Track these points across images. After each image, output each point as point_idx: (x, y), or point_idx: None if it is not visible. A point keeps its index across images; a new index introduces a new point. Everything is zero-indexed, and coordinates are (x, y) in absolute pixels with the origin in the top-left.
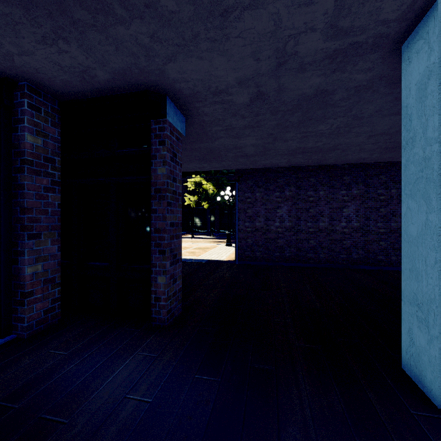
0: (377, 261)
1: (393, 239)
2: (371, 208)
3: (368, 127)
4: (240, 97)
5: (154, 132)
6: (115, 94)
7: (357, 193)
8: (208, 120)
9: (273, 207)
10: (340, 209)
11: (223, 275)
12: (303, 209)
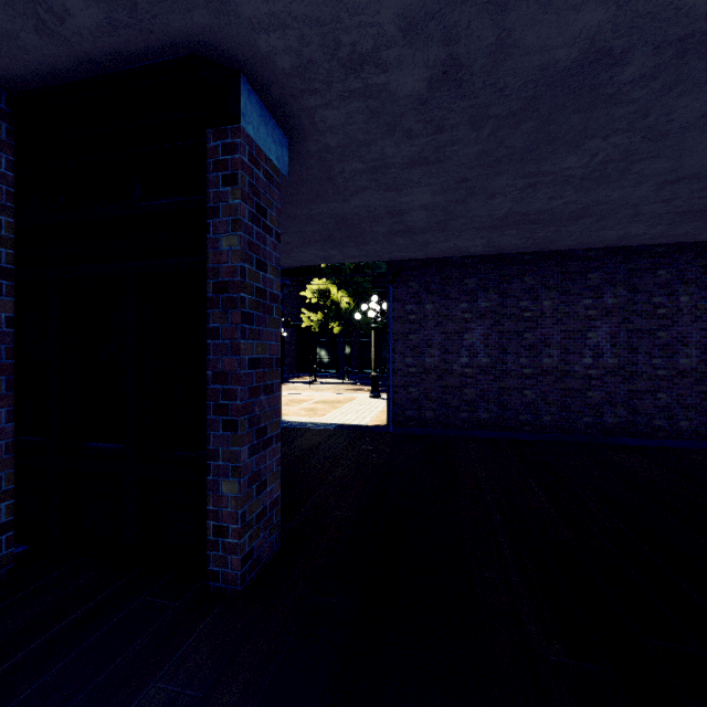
0: (653, 429)
1: (683, 388)
2: (640, 331)
3: (668, 161)
4: (407, 77)
5: (212, 157)
6: (124, 68)
7: (615, 303)
8: (336, 144)
9: (456, 329)
10: (580, 333)
11: (366, 458)
12: (512, 332)
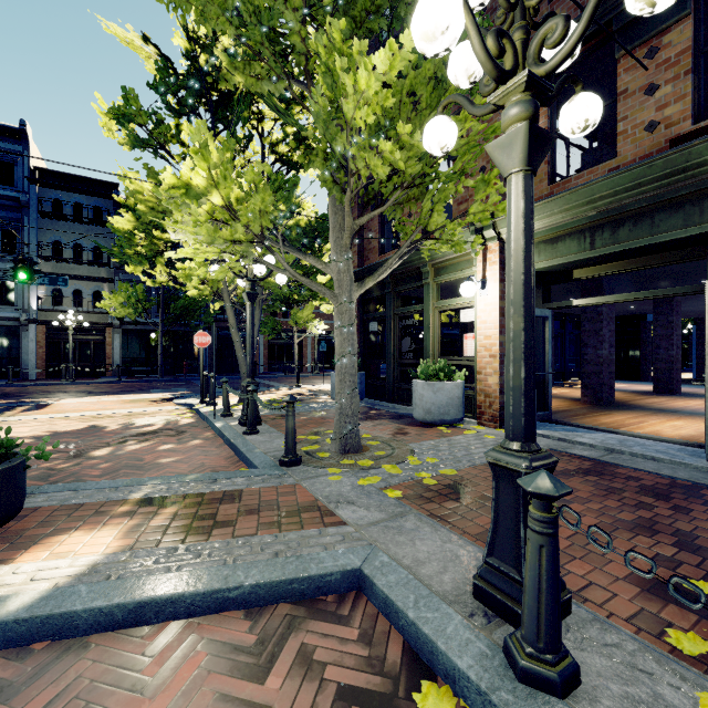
0: None
1: None
2: None
3: None
4: None
5: (641, 325)
6: (628, 315)
7: None
8: None
9: None
10: None
11: None
12: None
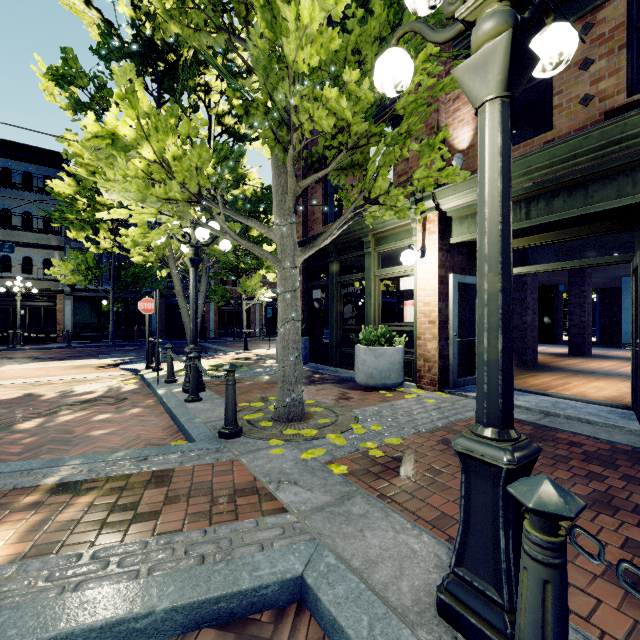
0: None
1: None
2: None
3: None
4: None
5: (554, 294)
6: (543, 286)
7: None
8: None
9: None
10: None
11: None
12: None
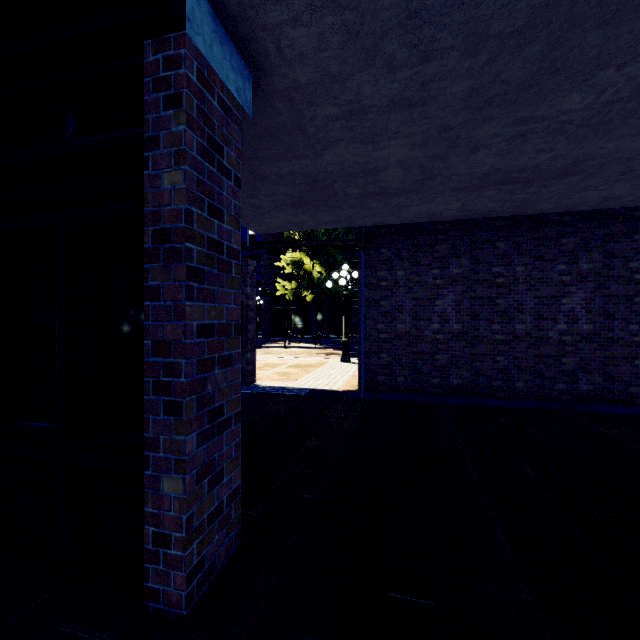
0: (630, 396)
1: None
2: (616, 296)
3: None
4: None
5: (151, 74)
6: None
7: (590, 268)
8: (306, 80)
9: (427, 295)
10: (554, 299)
11: (339, 427)
12: (484, 298)
